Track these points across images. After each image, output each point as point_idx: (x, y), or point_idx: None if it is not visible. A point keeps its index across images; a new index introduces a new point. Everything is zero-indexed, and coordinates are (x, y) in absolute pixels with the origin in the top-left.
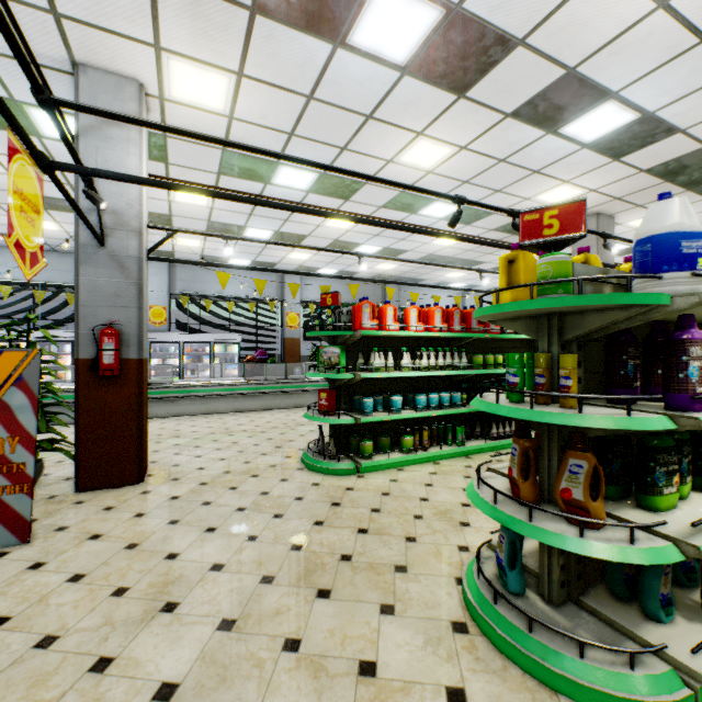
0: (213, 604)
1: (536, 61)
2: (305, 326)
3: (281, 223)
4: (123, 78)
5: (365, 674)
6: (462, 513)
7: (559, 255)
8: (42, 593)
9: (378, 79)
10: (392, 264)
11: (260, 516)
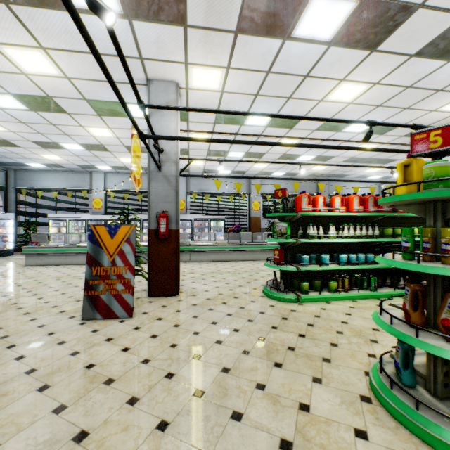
0: (218, 359)
1: (435, 15)
2: (263, 209)
3: (249, 147)
4: (169, 82)
5: (303, 409)
6: (372, 334)
7: (440, 161)
8: (141, 340)
9: (312, 52)
10: (323, 166)
11: (240, 319)
